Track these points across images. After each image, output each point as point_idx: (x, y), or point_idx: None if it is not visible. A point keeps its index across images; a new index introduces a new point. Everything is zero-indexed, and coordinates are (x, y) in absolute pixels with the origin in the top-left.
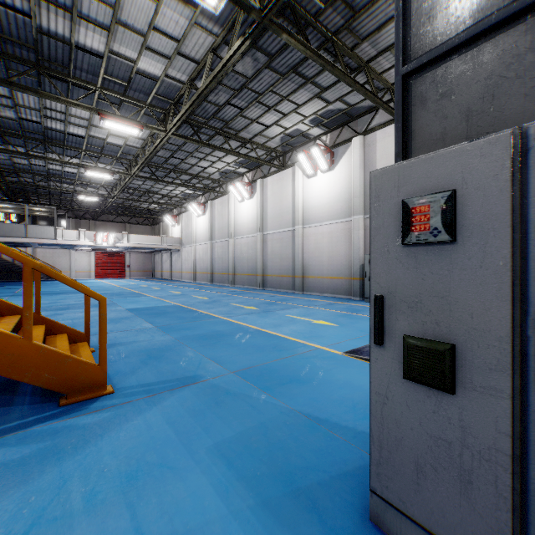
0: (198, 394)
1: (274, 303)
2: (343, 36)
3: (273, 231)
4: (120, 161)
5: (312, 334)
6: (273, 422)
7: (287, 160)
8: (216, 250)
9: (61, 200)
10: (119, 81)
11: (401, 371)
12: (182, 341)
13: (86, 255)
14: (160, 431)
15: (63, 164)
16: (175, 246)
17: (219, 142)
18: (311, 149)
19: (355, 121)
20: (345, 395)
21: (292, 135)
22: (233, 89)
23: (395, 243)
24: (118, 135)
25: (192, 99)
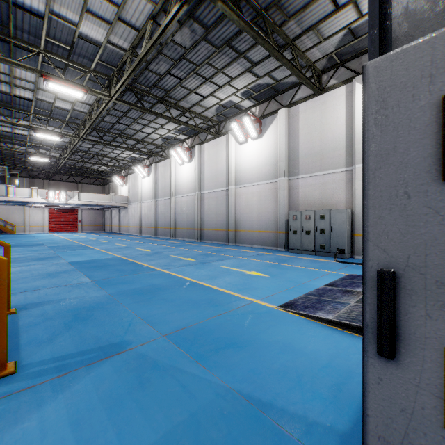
0: (120, 369)
1: (210, 254)
2: (272, 13)
3: (210, 191)
4: (69, 125)
5: (246, 286)
6: (207, 412)
7: (222, 128)
8: (160, 207)
9: (15, 160)
10: (62, 45)
11: (438, 413)
12: (116, 297)
13: (40, 211)
14: (56, 440)
15: (13, 126)
16: (123, 203)
17: (161, 110)
18: (242, 118)
19: (281, 95)
20: (287, 363)
21: (226, 106)
22: (173, 59)
23: (424, 179)
24: (65, 99)
25: (133, 65)
